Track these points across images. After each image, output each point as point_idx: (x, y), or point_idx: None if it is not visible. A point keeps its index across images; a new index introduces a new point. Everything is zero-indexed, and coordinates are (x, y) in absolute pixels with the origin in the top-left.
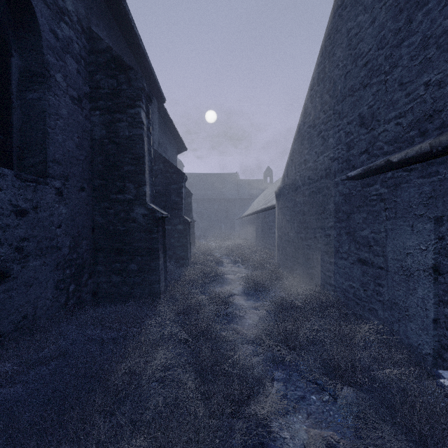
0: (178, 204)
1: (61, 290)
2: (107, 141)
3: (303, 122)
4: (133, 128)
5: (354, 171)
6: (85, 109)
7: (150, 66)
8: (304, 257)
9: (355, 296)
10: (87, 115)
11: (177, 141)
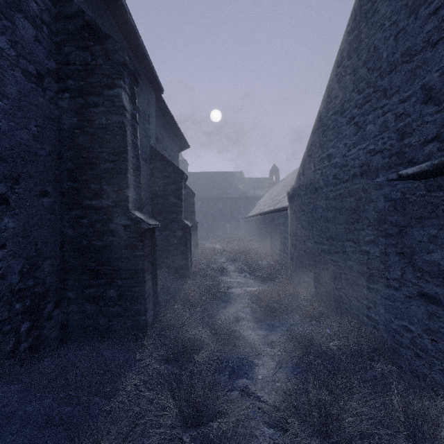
0: (177, 206)
1: (5, 334)
2: (79, 131)
3: (326, 109)
4: (111, 114)
5: (412, 167)
6: (48, 90)
7: (143, 48)
8: (328, 274)
9: (414, 344)
10: (52, 98)
11: (179, 138)
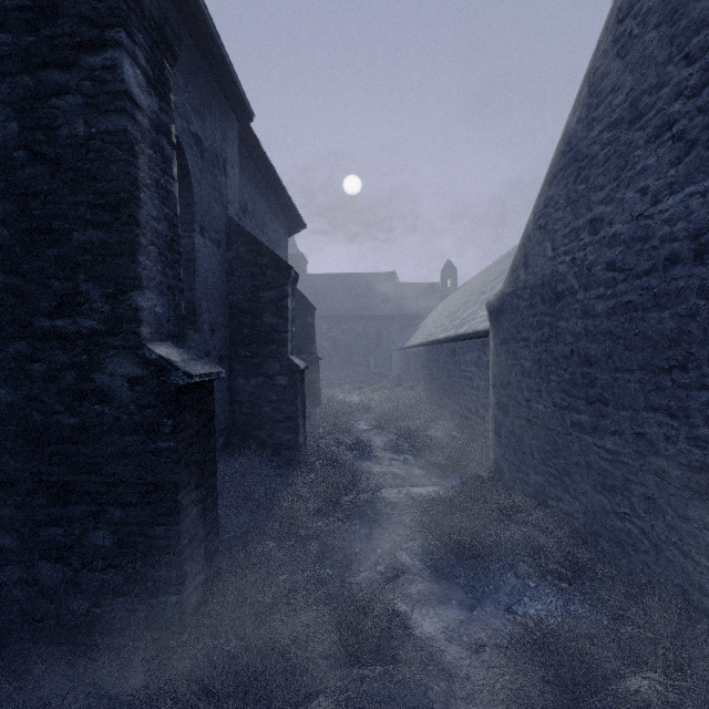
0: (279, 331)
1: None
2: (23, 154)
3: (585, 122)
4: (98, 112)
5: None
6: None
7: (206, 18)
8: (591, 477)
9: None
10: None
11: (287, 211)
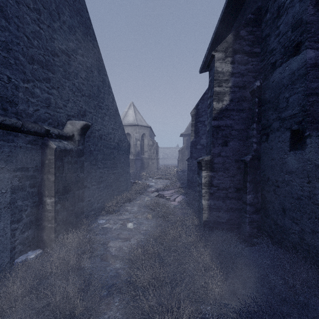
0: None
1: None
2: None
3: None
4: None
5: None
6: None
7: None
8: None
9: None
10: None
11: None
